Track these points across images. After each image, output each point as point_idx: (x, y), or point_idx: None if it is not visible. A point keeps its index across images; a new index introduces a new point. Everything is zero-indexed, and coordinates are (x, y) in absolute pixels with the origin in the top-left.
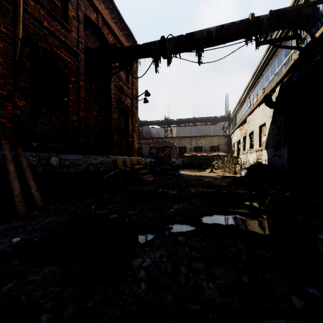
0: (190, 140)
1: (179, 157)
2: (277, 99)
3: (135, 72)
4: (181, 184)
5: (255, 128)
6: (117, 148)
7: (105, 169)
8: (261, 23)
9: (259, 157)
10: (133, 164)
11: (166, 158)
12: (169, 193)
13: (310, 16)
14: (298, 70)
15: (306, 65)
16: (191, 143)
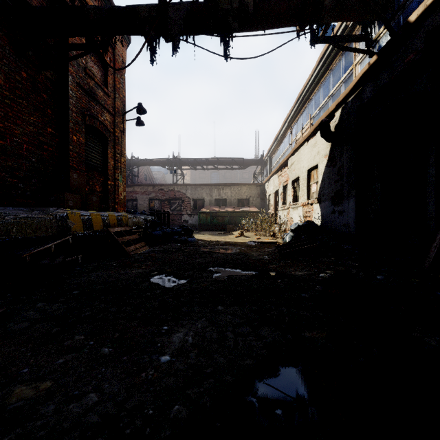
0: (209, 189)
1: (194, 214)
2: (337, 129)
3: (120, 72)
4: (195, 261)
5: (301, 173)
6: (76, 196)
7: (41, 237)
8: (322, 3)
9: (308, 214)
10: (109, 225)
11: (175, 215)
12: (171, 284)
13: (387, 5)
14: (374, 82)
15: (388, 72)
16: (211, 193)
